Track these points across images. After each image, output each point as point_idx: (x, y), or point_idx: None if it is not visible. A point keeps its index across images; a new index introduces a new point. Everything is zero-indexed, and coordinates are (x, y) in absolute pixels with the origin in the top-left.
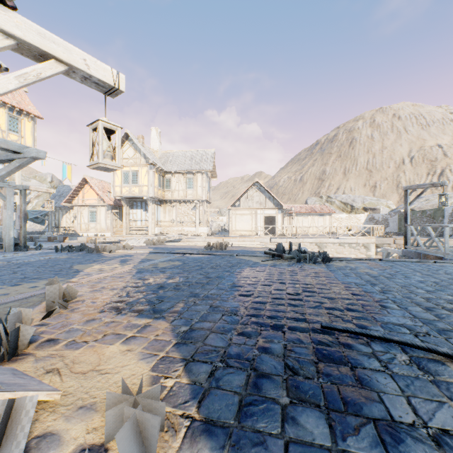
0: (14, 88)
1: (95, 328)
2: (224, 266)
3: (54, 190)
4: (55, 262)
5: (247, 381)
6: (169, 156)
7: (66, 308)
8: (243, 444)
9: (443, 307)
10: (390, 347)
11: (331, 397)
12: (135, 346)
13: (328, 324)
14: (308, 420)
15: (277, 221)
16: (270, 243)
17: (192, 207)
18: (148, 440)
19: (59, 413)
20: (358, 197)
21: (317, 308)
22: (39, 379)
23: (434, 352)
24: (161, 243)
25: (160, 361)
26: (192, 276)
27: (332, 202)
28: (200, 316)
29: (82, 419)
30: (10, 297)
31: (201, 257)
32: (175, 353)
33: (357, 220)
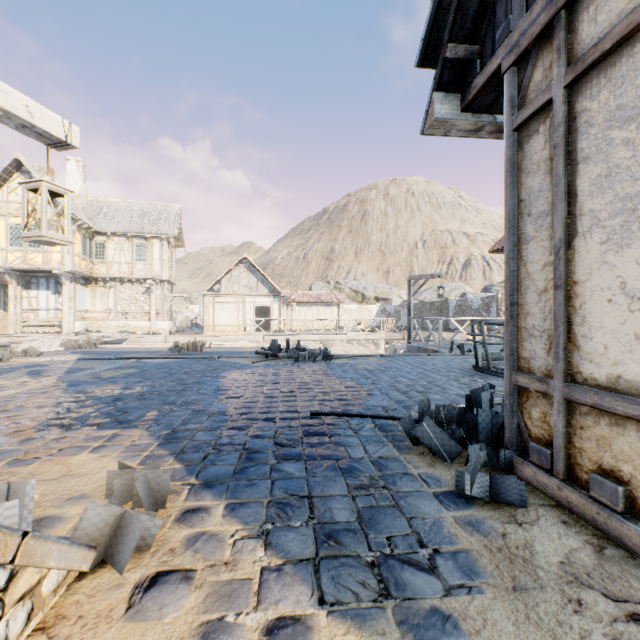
0: None
1: (41, 446)
2: (202, 371)
3: None
4: None
5: (240, 457)
6: (102, 207)
7: None
8: (239, 487)
9: (416, 390)
10: (364, 421)
11: (310, 454)
12: (109, 452)
13: (316, 411)
14: (291, 468)
15: (272, 313)
16: (264, 342)
17: (143, 290)
18: (160, 493)
19: (46, 506)
20: (370, 285)
21: (310, 401)
22: None
23: (394, 419)
24: (94, 346)
25: (146, 458)
26: (161, 384)
27: (341, 290)
28: (182, 420)
29: (77, 504)
30: None
31: (167, 362)
32: (161, 451)
33: (368, 312)
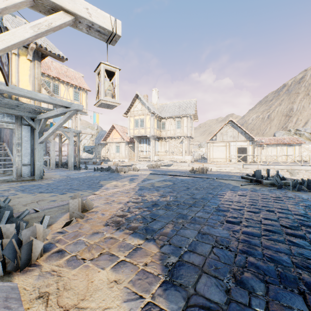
0: (30, 36)
1: (95, 243)
2: (206, 188)
3: (95, 133)
4: (91, 178)
5: None
6: (164, 107)
7: (83, 218)
8: None
9: None
10: None
11: None
12: (123, 276)
13: None
14: None
15: (248, 151)
16: (242, 168)
17: (179, 142)
18: None
19: None
20: None
21: None
22: (29, 306)
23: None
24: (158, 167)
25: (144, 310)
26: (180, 196)
27: (301, 134)
28: (189, 243)
29: None
30: (55, 203)
31: (187, 179)
32: (161, 300)
33: None
